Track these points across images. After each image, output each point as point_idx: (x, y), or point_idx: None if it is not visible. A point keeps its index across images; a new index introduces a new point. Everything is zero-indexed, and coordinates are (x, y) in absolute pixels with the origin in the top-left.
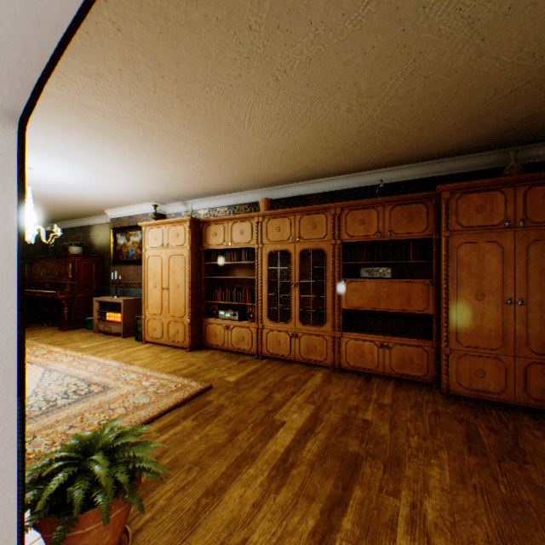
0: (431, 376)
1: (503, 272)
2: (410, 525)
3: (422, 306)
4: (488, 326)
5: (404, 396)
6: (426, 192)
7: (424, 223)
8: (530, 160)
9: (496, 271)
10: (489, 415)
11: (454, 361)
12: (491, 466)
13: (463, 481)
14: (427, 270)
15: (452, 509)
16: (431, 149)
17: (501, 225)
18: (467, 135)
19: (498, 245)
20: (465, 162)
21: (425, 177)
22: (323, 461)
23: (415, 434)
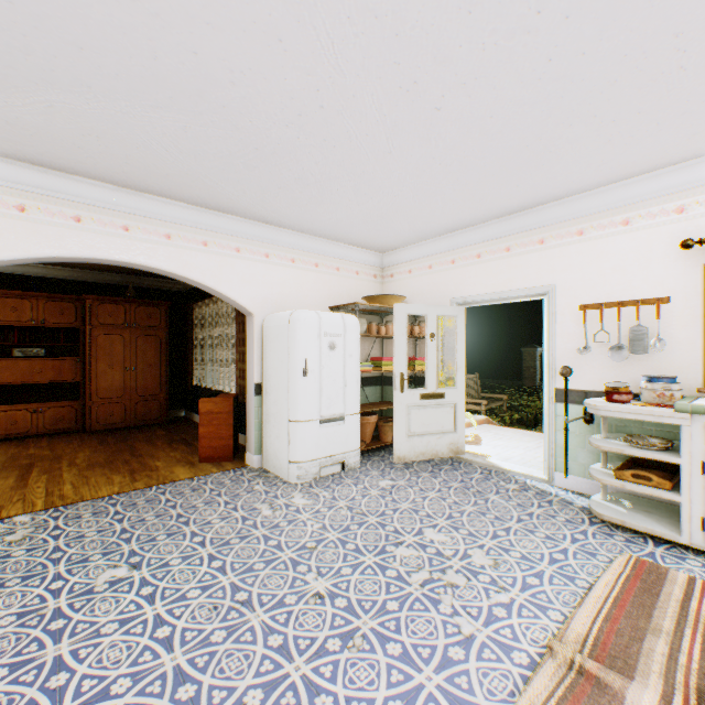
0: (81, 425)
1: (126, 352)
2: (70, 465)
3: (74, 376)
4: (118, 384)
5: (61, 440)
6: (77, 291)
7: (76, 317)
8: (145, 286)
9: (122, 351)
10: (117, 434)
11: (97, 409)
12: (113, 445)
13: (98, 452)
14: (78, 351)
15: (91, 458)
16: (81, 265)
17: (125, 325)
18: (106, 266)
19: (123, 337)
20: (106, 276)
21: (76, 280)
22: (7, 470)
23: (70, 449)
